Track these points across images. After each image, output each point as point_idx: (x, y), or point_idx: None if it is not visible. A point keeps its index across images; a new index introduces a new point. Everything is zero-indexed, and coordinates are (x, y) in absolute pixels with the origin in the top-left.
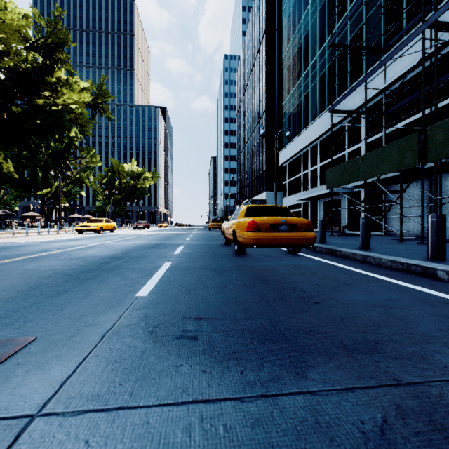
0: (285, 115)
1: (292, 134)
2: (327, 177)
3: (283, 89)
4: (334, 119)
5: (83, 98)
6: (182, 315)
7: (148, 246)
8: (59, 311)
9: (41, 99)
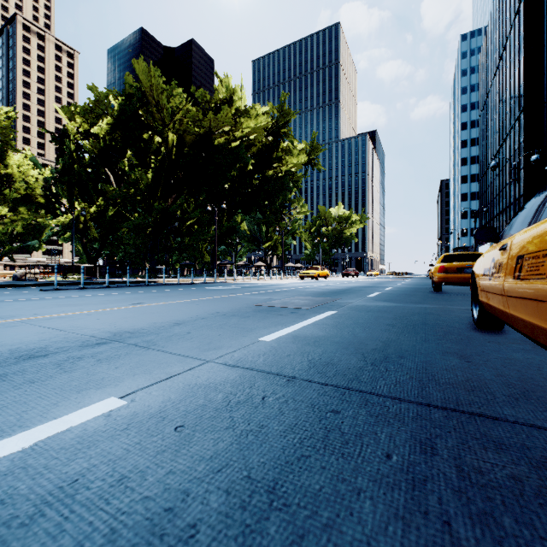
0: None
1: None
2: None
3: None
4: None
5: (301, 160)
6: (385, 299)
7: (363, 286)
8: (341, 297)
9: (271, 170)
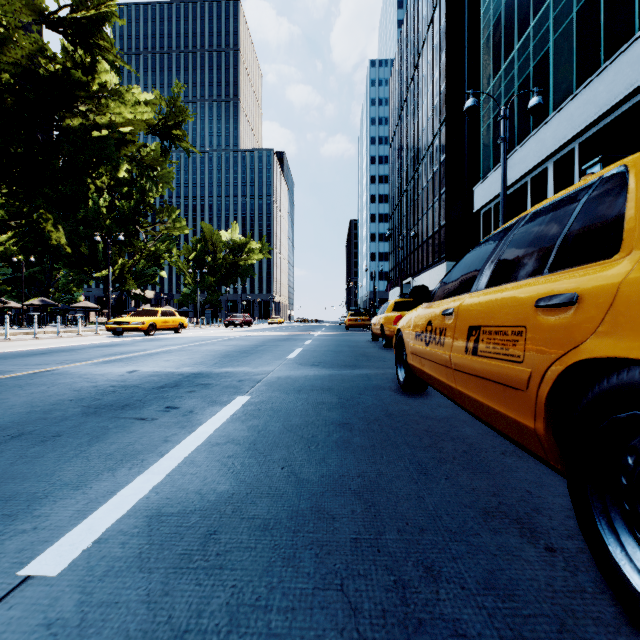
0: (486, 117)
1: None
2: None
3: (483, 70)
4: (631, 79)
5: (140, 113)
6: None
7: (122, 395)
8: None
9: (77, 119)
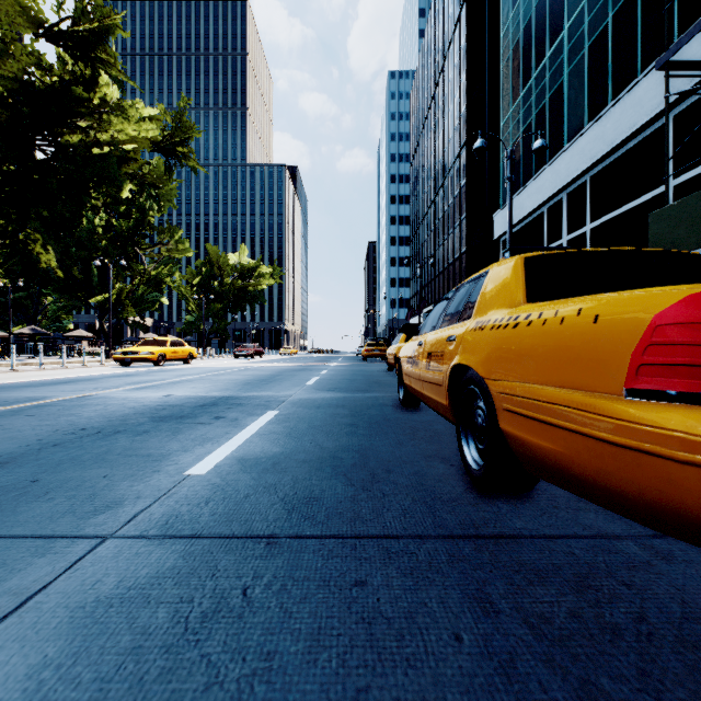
0: (506, 143)
1: (522, 175)
2: (652, 231)
3: (503, 95)
4: (634, 119)
5: (145, 131)
6: None
7: (174, 411)
8: None
9: (76, 136)
